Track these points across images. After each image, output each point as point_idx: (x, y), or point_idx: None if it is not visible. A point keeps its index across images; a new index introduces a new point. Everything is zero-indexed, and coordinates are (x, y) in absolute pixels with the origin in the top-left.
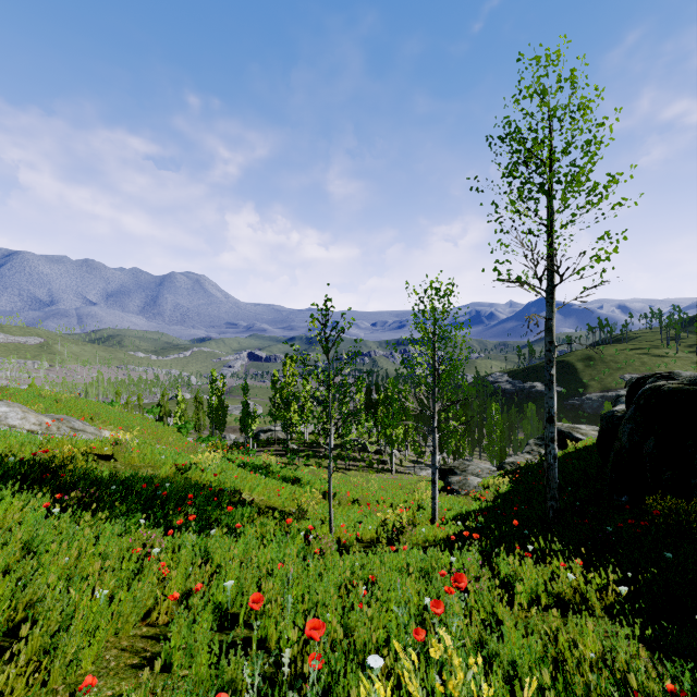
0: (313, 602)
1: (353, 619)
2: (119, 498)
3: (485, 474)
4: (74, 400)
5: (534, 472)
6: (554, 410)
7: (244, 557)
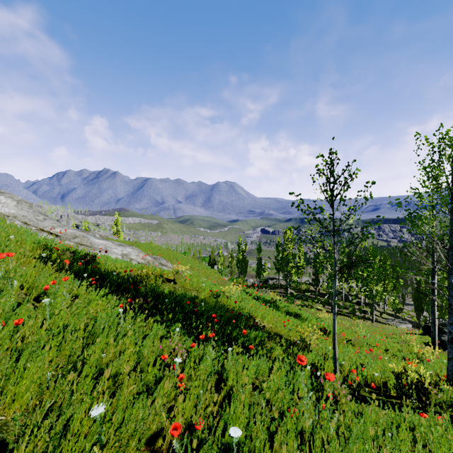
0: None
1: None
2: (170, 308)
3: None
4: (166, 250)
5: None
6: None
7: (256, 377)
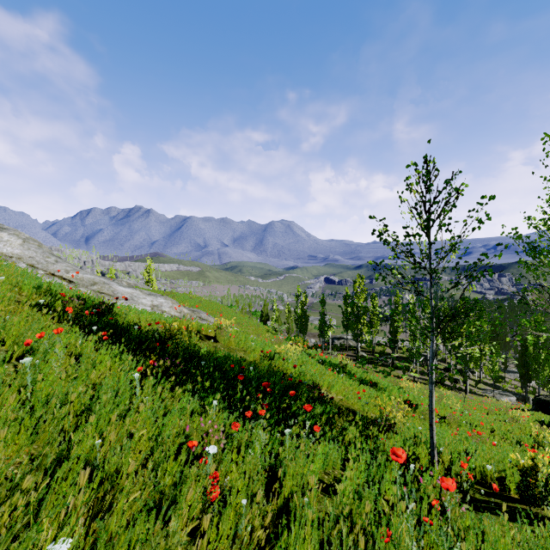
0: None
1: None
2: (207, 373)
3: None
4: (208, 302)
5: None
6: None
7: (324, 470)
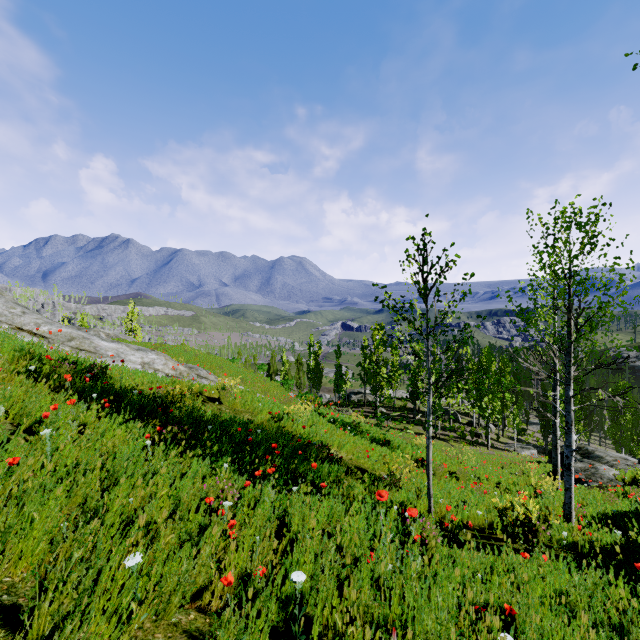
0: (419, 637)
1: None
2: (214, 438)
3: (622, 465)
4: (206, 355)
5: None
6: None
7: (328, 523)
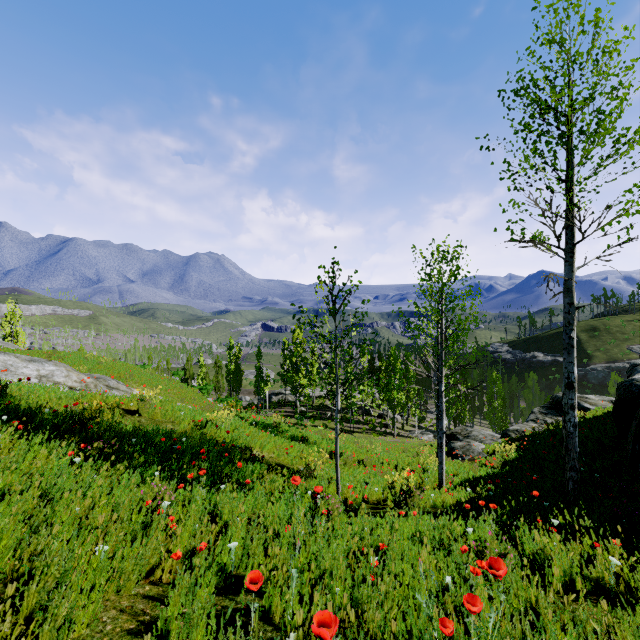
0: (320, 570)
1: (365, 594)
2: (139, 450)
3: (489, 440)
4: (112, 362)
5: (542, 440)
6: (574, 375)
7: (253, 512)
